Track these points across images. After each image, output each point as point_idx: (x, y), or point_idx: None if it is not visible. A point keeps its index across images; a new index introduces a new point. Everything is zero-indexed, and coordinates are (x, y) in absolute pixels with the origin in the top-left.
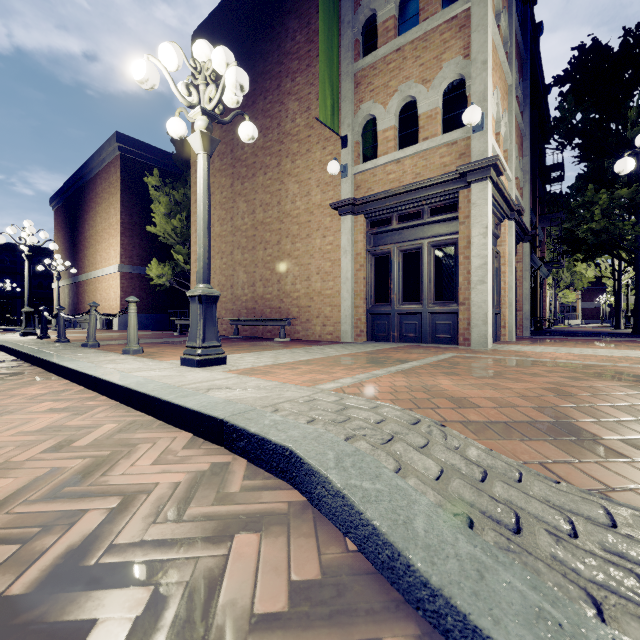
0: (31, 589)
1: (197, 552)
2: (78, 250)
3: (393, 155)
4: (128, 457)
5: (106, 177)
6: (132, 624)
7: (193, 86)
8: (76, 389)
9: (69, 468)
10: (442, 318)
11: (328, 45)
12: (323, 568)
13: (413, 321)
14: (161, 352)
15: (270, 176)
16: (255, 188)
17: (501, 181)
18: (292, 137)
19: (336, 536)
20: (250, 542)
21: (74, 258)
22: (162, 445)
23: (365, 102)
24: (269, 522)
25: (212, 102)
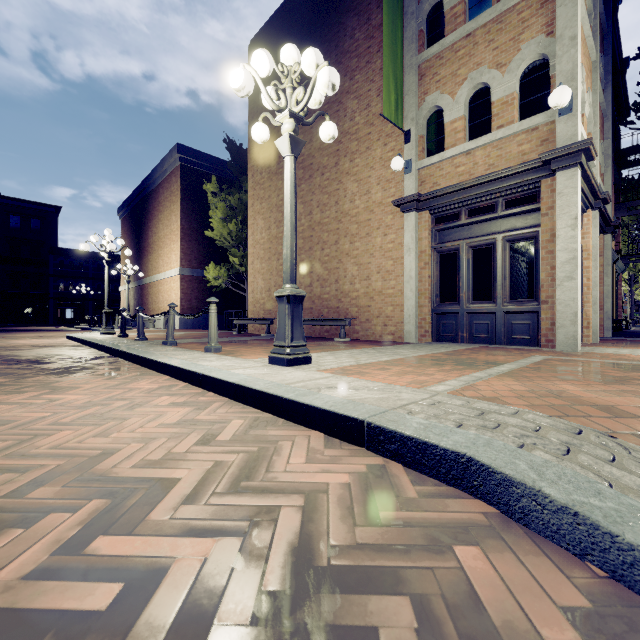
0: (283, 586)
1: (424, 562)
2: (142, 255)
3: (462, 147)
4: (277, 454)
5: (168, 186)
6: (414, 637)
7: (281, 90)
8: (181, 385)
9: (230, 462)
10: (519, 318)
11: (392, 39)
12: (583, 594)
13: (485, 321)
14: (237, 351)
15: (327, 176)
16: (312, 189)
17: (589, 167)
18: (351, 136)
19: (568, 557)
20: (475, 555)
21: (139, 263)
22: (301, 443)
23: (430, 94)
24: (477, 534)
25: (300, 104)
